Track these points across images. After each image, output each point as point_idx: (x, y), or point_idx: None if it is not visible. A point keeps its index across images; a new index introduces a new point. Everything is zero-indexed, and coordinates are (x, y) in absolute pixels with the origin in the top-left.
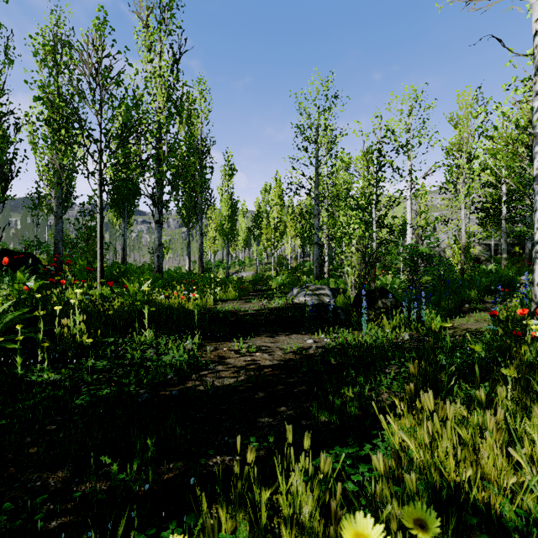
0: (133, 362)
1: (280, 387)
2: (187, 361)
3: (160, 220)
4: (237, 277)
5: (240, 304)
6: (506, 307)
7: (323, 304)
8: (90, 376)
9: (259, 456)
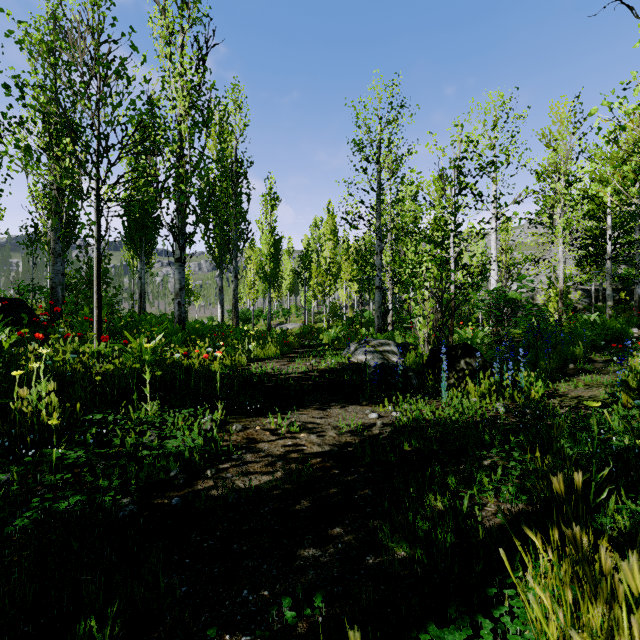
0: (122, 451)
1: (333, 490)
2: (201, 447)
3: (181, 258)
4: (281, 330)
5: (282, 365)
6: (622, 367)
7: (388, 365)
8: (53, 475)
9: (297, 635)
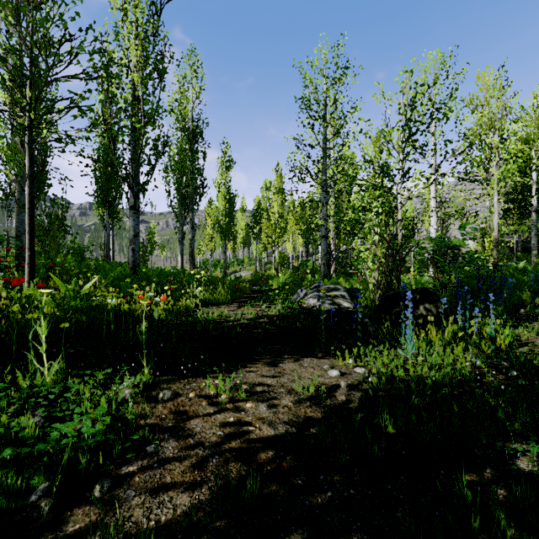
0: None
1: (295, 535)
2: (105, 432)
3: (135, 205)
4: (235, 277)
5: (231, 310)
6: None
7: (341, 310)
8: None
9: None
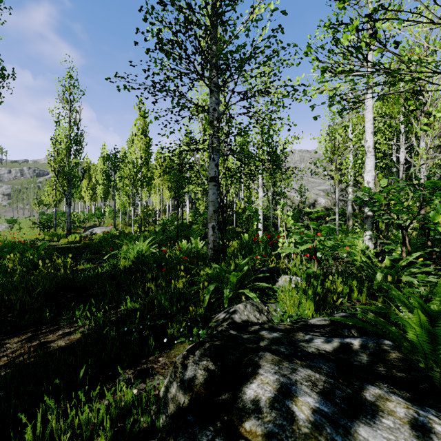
0: None
1: None
2: None
3: None
4: (80, 237)
5: None
6: None
7: None
8: None
9: None
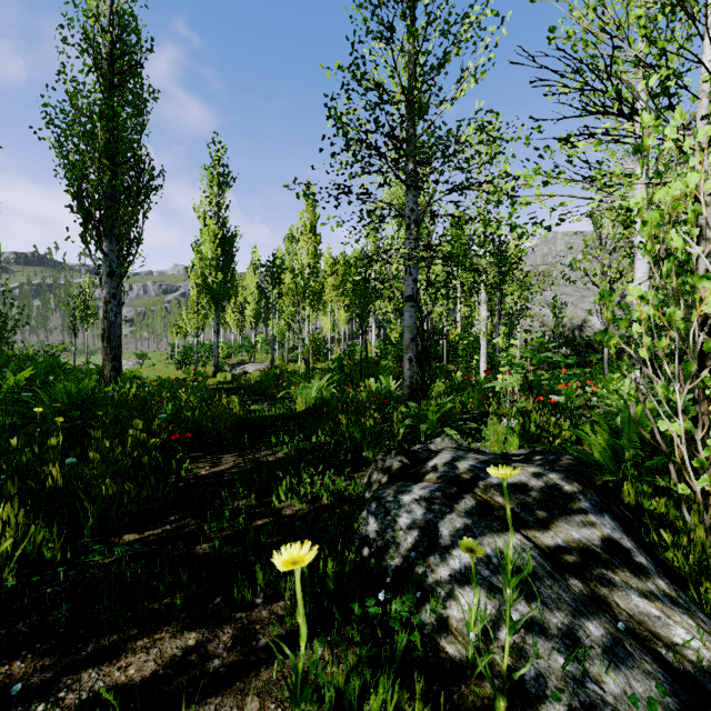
0: None
1: None
2: None
3: None
4: (232, 375)
5: None
6: None
7: None
8: None
9: None
